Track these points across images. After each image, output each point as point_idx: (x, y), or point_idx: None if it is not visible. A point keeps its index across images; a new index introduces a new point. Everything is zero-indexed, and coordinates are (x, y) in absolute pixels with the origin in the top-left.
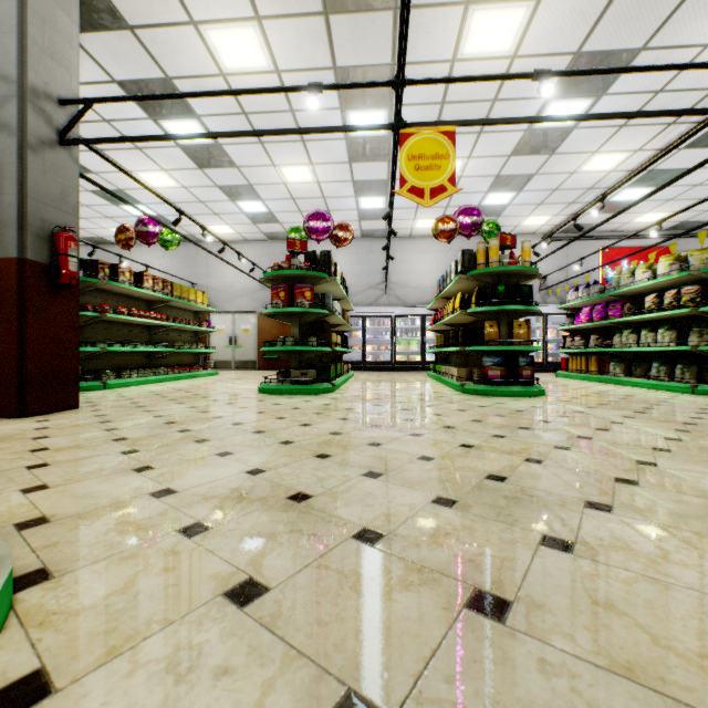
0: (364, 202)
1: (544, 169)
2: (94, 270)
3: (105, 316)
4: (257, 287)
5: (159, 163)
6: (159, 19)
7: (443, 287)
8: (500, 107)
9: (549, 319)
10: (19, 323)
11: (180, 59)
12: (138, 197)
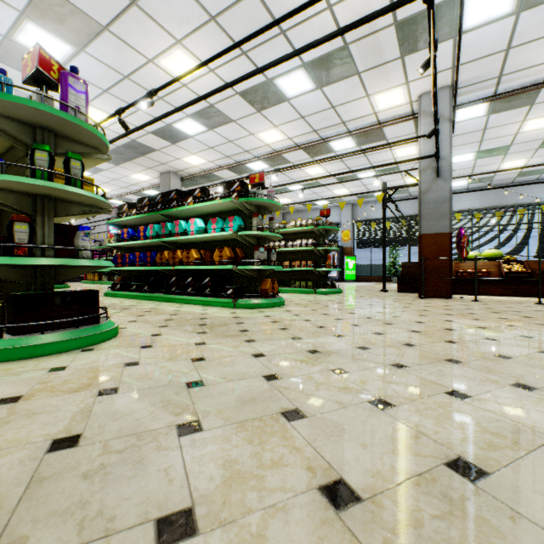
0: None
1: None
2: None
3: None
4: None
5: None
6: None
7: None
8: None
9: None
10: None
11: None
12: None
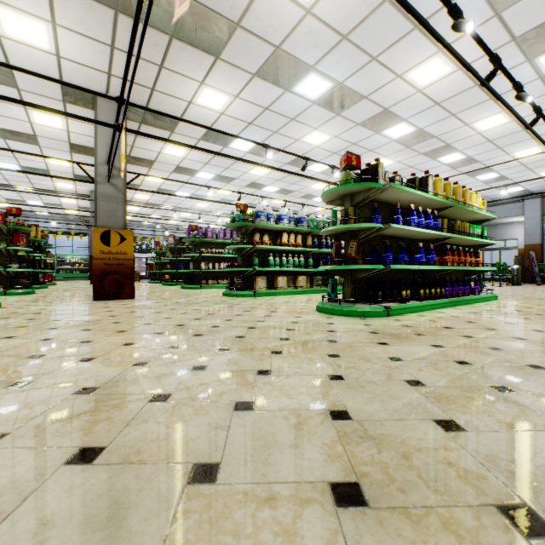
0: None
1: None
2: None
3: None
4: None
5: None
6: (70, 112)
7: None
8: (10, 158)
9: None
10: None
11: (40, 102)
12: None
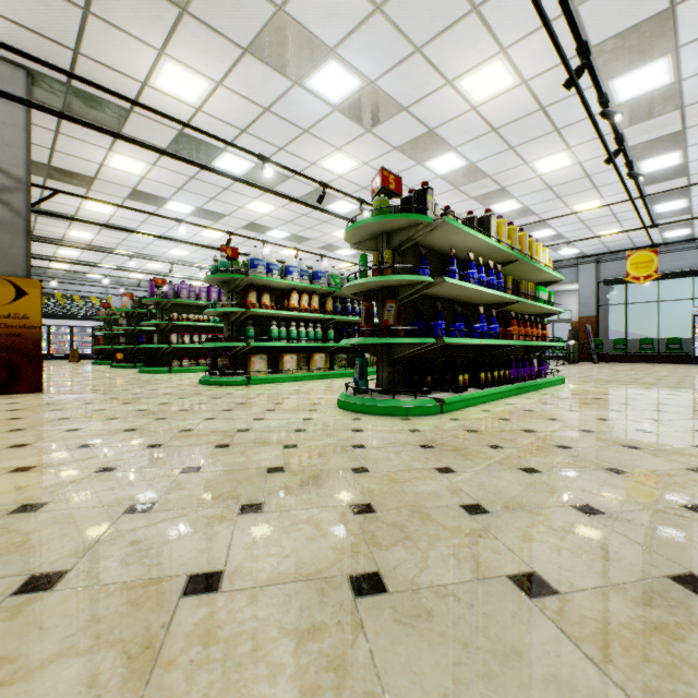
0: None
1: None
2: None
3: None
4: None
5: None
6: None
7: None
8: None
9: None
10: None
11: None
12: None
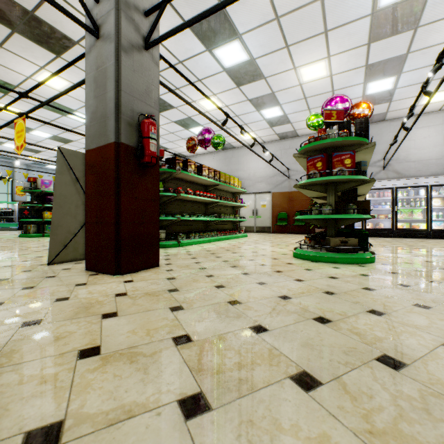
0: (371, 87)
1: None
2: (173, 164)
3: (179, 196)
4: (271, 174)
5: (211, 89)
6: None
7: None
8: None
9: None
10: (115, 196)
11: None
12: (199, 120)
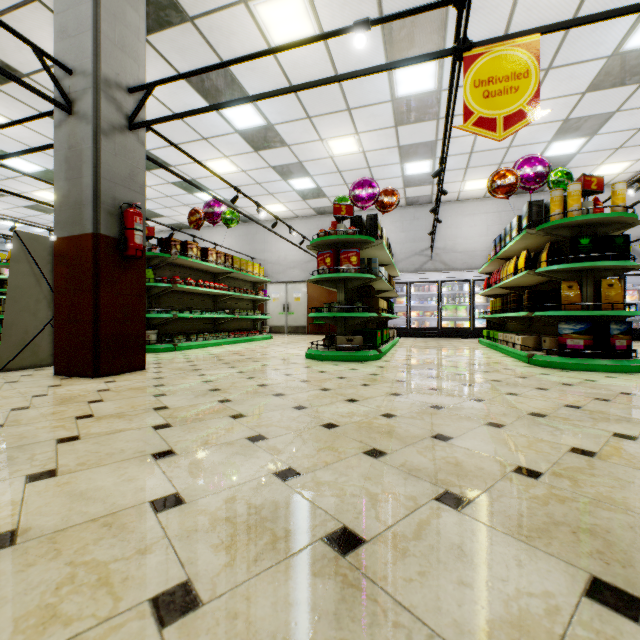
0: (409, 168)
1: (629, 104)
2: (168, 247)
3: (176, 287)
4: (306, 258)
5: (222, 150)
6: (214, 4)
7: (499, 247)
8: (577, 32)
9: (626, 280)
10: (94, 292)
11: (234, 42)
12: (207, 184)
